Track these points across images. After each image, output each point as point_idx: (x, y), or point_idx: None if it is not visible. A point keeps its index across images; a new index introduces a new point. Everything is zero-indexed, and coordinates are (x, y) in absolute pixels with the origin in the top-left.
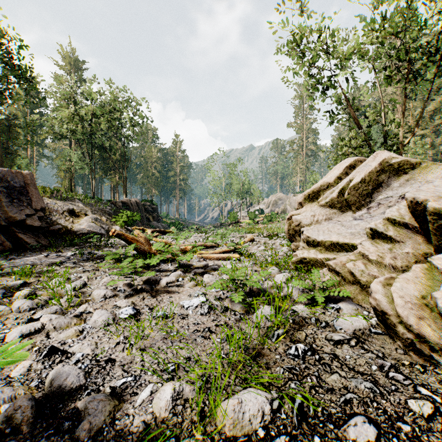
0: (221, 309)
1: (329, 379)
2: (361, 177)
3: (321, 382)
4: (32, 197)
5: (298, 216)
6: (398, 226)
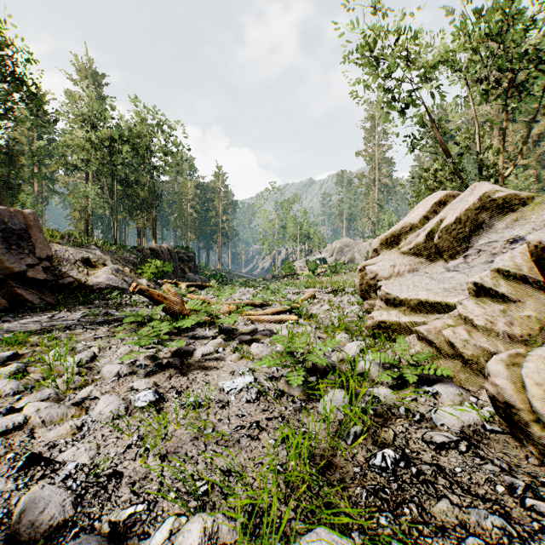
0: (274, 393)
1: (435, 509)
2: (455, 216)
3: (425, 515)
4: (36, 243)
5: (373, 266)
6: (512, 280)
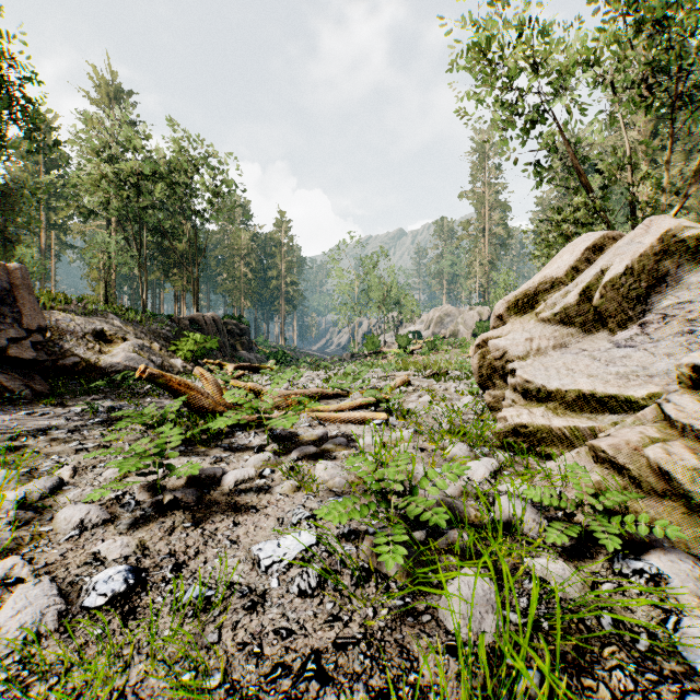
0: (352, 573)
1: None
2: (625, 265)
3: None
4: (24, 309)
5: (499, 340)
6: None
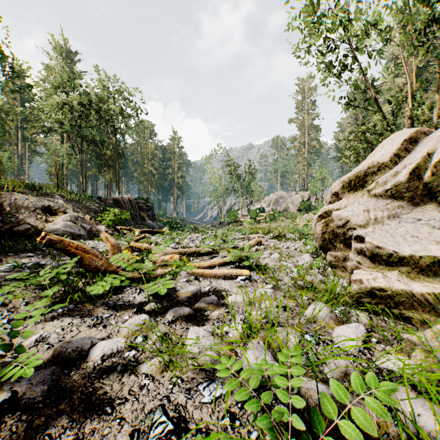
0: None
1: None
2: None
3: None
4: None
5: (342, 212)
6: None
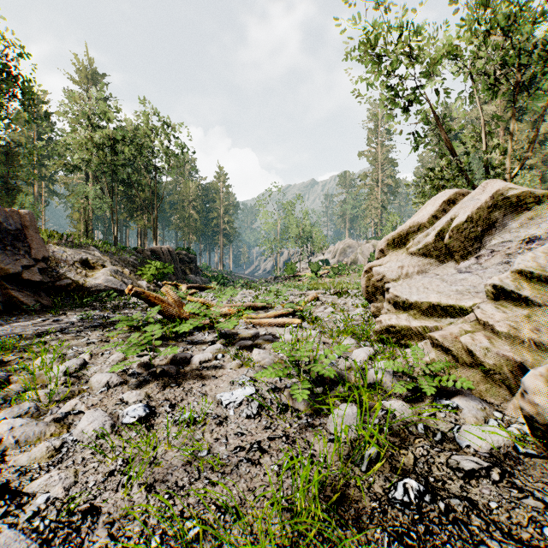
0: (277, 407)
1: None
2: (467, 215)
3: None
4: (32, 244)
5: (380, 268)
6: (535, 283)
